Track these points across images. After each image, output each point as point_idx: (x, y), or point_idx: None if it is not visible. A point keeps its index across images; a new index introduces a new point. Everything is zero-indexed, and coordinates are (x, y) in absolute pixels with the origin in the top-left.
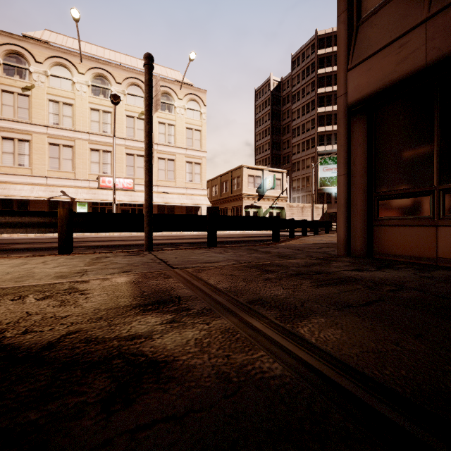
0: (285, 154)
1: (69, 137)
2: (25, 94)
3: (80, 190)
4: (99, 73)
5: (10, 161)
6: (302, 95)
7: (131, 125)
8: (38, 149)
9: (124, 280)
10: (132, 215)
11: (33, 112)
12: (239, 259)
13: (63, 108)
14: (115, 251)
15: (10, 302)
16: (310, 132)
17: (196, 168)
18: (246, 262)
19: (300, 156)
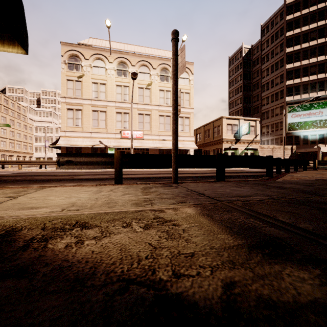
0: (254, 106)
1: (103, 105)
2: (79, 80)
3: (110, 140)
4: (121, 61)
5: (71, 123)
6: (271, 56)
7: (141, 93)
8: (86, 115)
9: (192, 212)
10: (160, 155)
11: (83, 91)
12: (267, 194)
13: (100, 87)
14: (150, 183)
15: (124, 229)
16: (279, 85)
17: (186, 121)
18: (280, 197)
19: (269, 106)
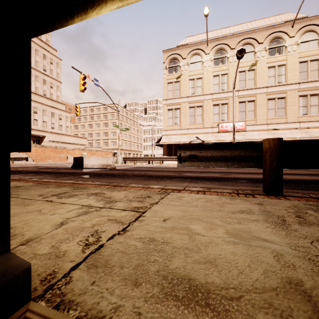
0: None
1: (200, 100)
2: (177, 81)
3: (207, 135)
4: (218, 48)
5: (171, 122)
6: None
7: (242, 78)
8: (183, 112)
9: None
10: None
11: (181, 90)
12: None
13: (197, 82)
14: None
15: None
16: None
17: (312, 99)
18: None
19: None
